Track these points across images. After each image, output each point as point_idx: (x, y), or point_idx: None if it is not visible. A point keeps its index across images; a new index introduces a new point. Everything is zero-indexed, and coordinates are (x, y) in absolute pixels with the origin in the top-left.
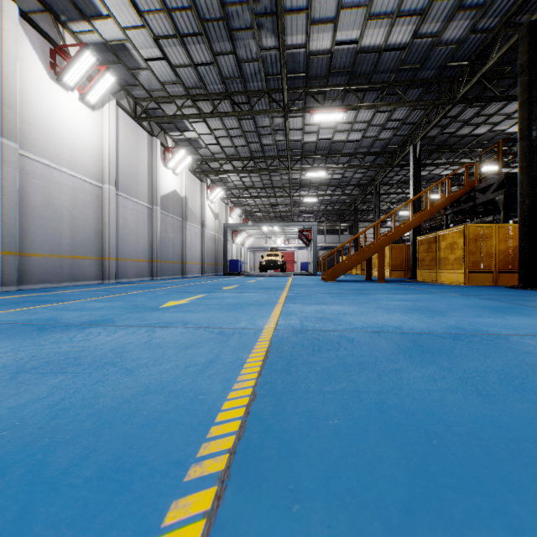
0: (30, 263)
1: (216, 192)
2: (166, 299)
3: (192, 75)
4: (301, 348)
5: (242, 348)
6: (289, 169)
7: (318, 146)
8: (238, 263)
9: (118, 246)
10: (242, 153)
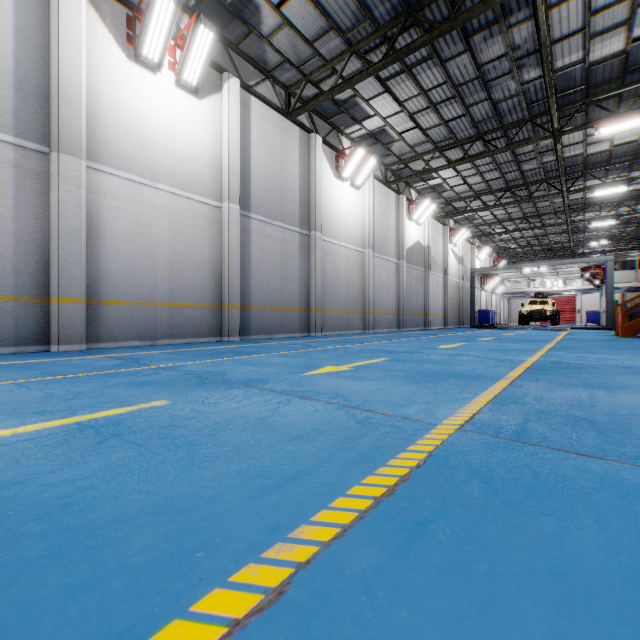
0: (325, 316)
1: (460, 234)
2: (436, 344)
3: (442, 131)
4: (553, 367)
5: (513, 364)
6: (562, 193)
7: (612, 153)
8: (489, 313)
9: (374, 300)
10: (494, 186)
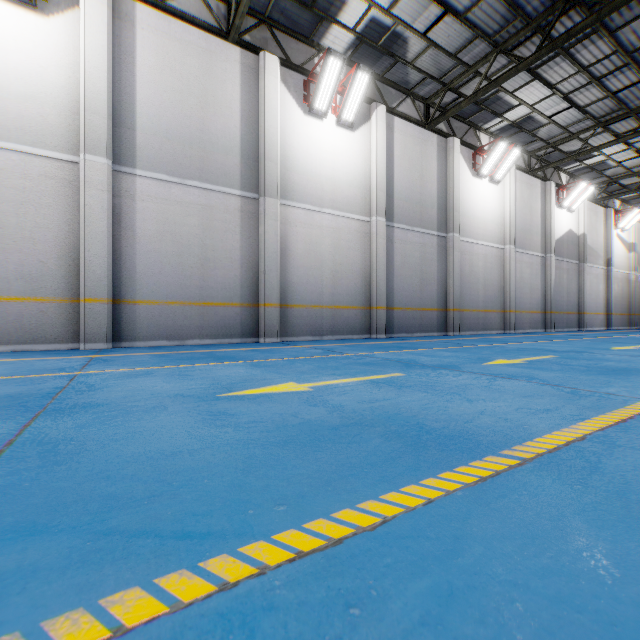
0: (462, 316)
1: (629, 216)
2: (604, 345)
3: (606, 104)
4: None
5: None
6: None
7: None
8: None
9: (515, 299)
10: None
